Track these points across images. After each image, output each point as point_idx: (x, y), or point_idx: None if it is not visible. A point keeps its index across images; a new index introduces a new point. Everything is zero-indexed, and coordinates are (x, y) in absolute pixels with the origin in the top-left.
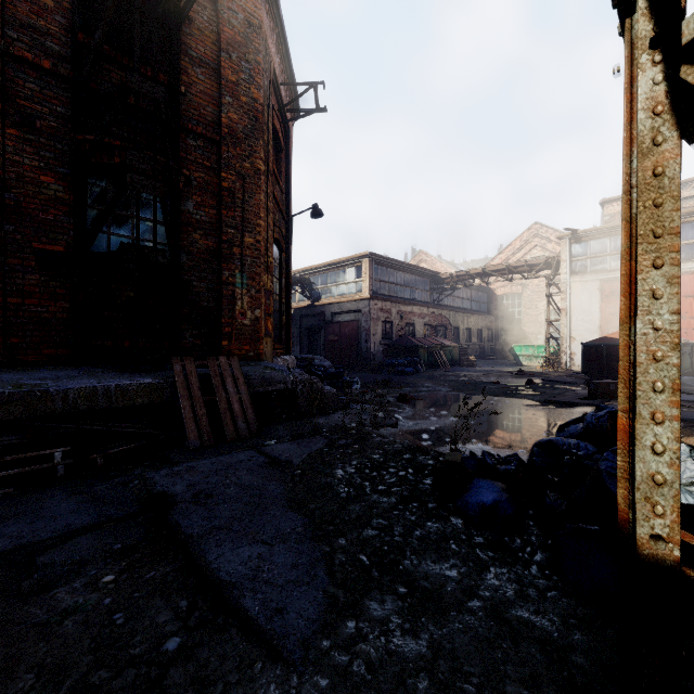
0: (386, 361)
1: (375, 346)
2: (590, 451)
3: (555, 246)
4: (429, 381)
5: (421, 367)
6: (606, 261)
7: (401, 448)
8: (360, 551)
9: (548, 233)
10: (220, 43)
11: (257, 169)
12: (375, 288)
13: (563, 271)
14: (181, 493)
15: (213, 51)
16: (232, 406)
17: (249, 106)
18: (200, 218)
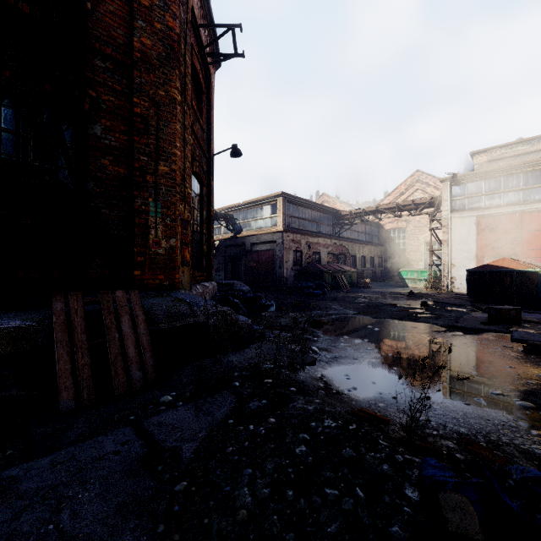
0: (297, 284)
1: (288, 271)
2: None
3: (433, 190)
4: (336, 303)
5: (326, 289)
6: (482, 200)
7: (336, 431)
8: None
9: (427, 179)
10: None
11: (172, 98)
12: (288, 223)
13: (445, 209)
14: None
15: None
16: (126, 350)
17: (164, 34)
18: (109, 143)
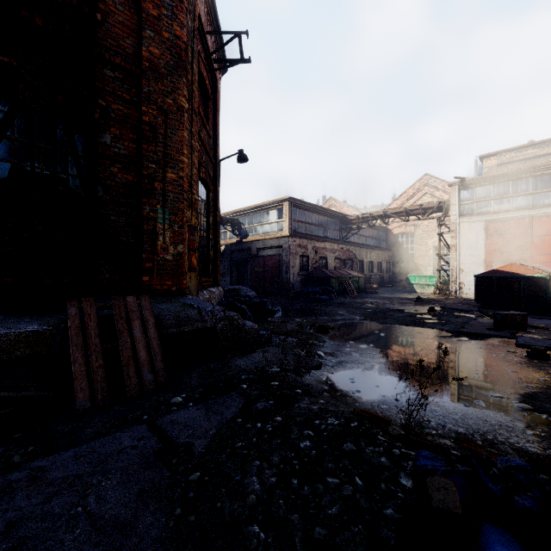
0: (303, 290)
1: (294, 276)
2: None
3: (442, 194)
4: (342, 308)
5: (333, 294)
6: (490, 205)
7: (338, 428)
8: None
9: (436, 183)
10: None
11: (180, 106)
12: (294, 228)
13: (453, 213)
14: None
15: None
16: (137, 353)
17: (172, 43)
18: (118, 151)
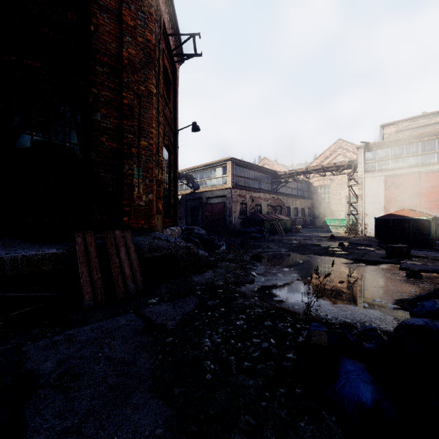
0: (243, 230)
1: (235, 219)
2: None
3: (352, 154)
4: (272, 243)
5: (266, 233)
6: (388, 163)
7: (262, 313)
8: None
9: (347, 146)
10: None
11: (150, 91)
12: (235, 181)
13: (359, 170)
14: (47, 374)
15: (116, 2)
16: (124, 270)
17: (144, 45)
18: (106, 126)
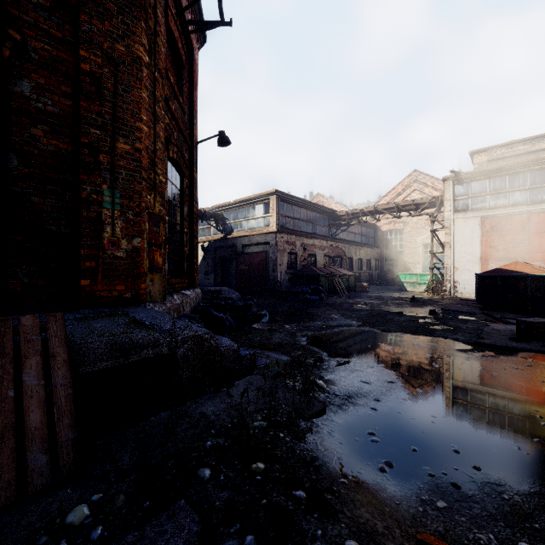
0: (292, 289)
1: (282, 275)
2: None
3: (431, 190)
4: (335, 310)
5: (323, 294)
6: (486, 200)
7: None
8: None
9: (425, 179)
10: None
11: (136, 57)
12: (281, 223)
13: (447, 209)
14: None
15: None
16: (24, 417)
17: None
18: (43, 107)
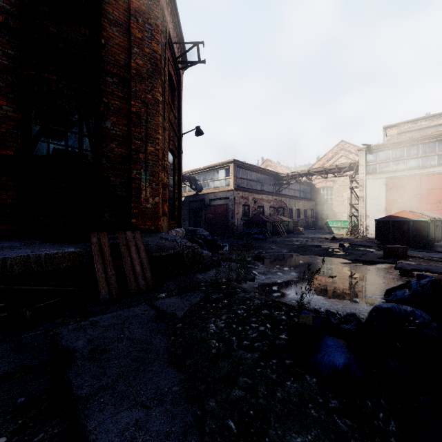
0: (245, 231)
1: (238, 221)
2: (426, 319)
3: (354, 156)
4: (274, 244)
5: (268, 235)
6: (390, 165)
7: (260, 304)
8: (228, 416)
9: (350, 148)
10: (130, 10)
11: (156, 99)
12: (238, 183)
13: (361, 172)
14: (81, 349)
15: (125, 16)
16: (135, 267)
17: (151, 55)
18: (115, 133)
